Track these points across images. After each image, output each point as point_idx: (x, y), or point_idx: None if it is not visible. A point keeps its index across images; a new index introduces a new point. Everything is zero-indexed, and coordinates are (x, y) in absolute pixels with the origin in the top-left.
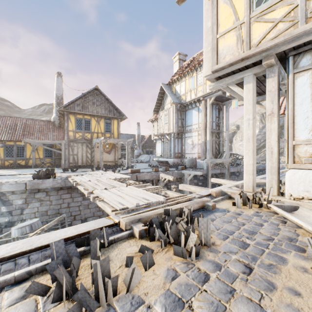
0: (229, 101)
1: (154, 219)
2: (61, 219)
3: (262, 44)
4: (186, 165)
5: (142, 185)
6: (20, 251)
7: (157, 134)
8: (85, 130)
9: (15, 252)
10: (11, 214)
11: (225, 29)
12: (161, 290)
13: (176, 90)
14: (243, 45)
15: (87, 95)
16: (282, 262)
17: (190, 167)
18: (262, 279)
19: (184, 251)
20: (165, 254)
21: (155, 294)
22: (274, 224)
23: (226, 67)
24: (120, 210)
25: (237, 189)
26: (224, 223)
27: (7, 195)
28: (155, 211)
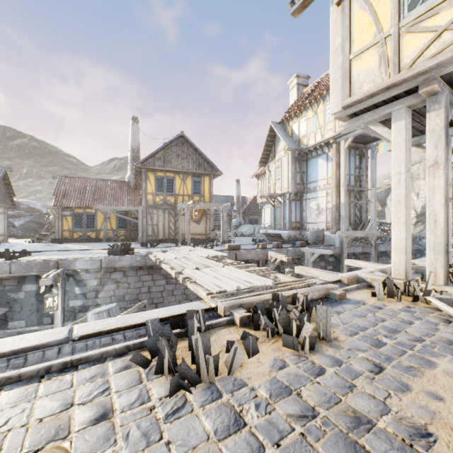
0: (377, 142)
1: (259, 304)
2: (141, 306)
3: (418, 64)
4: (308, 241)
5: (243, 266)
6: (116, 327)
7: (265, 195)
8: (167, 193)
9: (112, 327)
10: (86, 297)
11: (362, 45)
12: (266, 377)
13: (293, 131)
14: (388, 68)
15: (169, 145)
16: (429, 366)
17: (314, 243)
18: (393, 380)
19: (295, 341)
20: (272, 344)
21: (260, 379)
22: (430, 322)
23: (363, 99)
24: (216, 293)
25: (381, 275)
26: (354, 317)
27: (81, 273)
28: (261, 296)
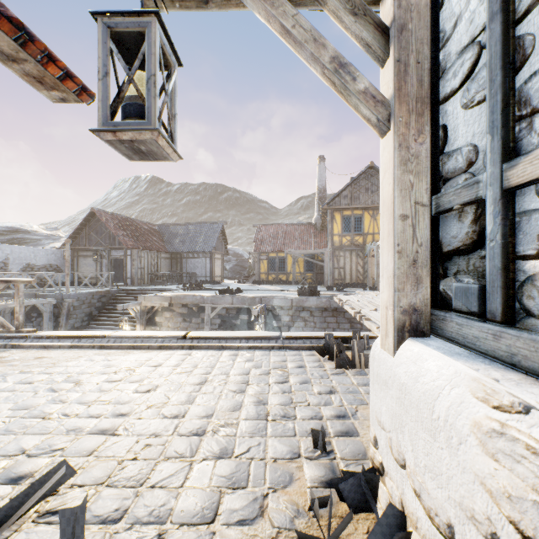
0: None
1: None
2: None
3: None
4: None
5: None
6: (306, 336)
7: None
8: (354, 232)
9: (303, 335)
10: (280, 330)
11: None
12: None
13: None
14: None
15: (356, 180)
16: None
17: None
18: None
19: None
20: None
21: None
22: None
23: None
24: None
25: None
26: None
27: (277, 310)
28: None
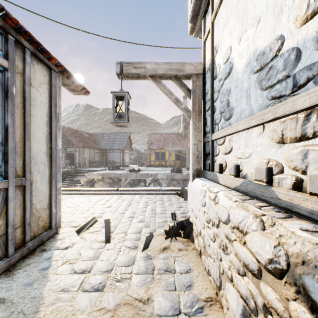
0: None
1: None
2: None
3: None
4: None
5: None
6: (173, 189)
7: None
8: None
9: (171, 189)
10: None
11: None
12: None
13: None
14: None
15: None
16: None
17: None
18: None
19: None
20: None
21: None
22: None
23: None
24: None
25: None
26: None
27: (160, 180)
28: None
